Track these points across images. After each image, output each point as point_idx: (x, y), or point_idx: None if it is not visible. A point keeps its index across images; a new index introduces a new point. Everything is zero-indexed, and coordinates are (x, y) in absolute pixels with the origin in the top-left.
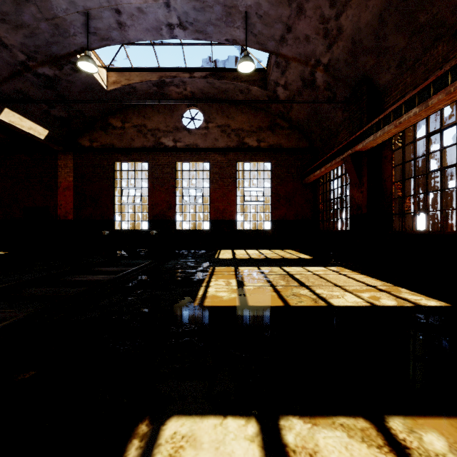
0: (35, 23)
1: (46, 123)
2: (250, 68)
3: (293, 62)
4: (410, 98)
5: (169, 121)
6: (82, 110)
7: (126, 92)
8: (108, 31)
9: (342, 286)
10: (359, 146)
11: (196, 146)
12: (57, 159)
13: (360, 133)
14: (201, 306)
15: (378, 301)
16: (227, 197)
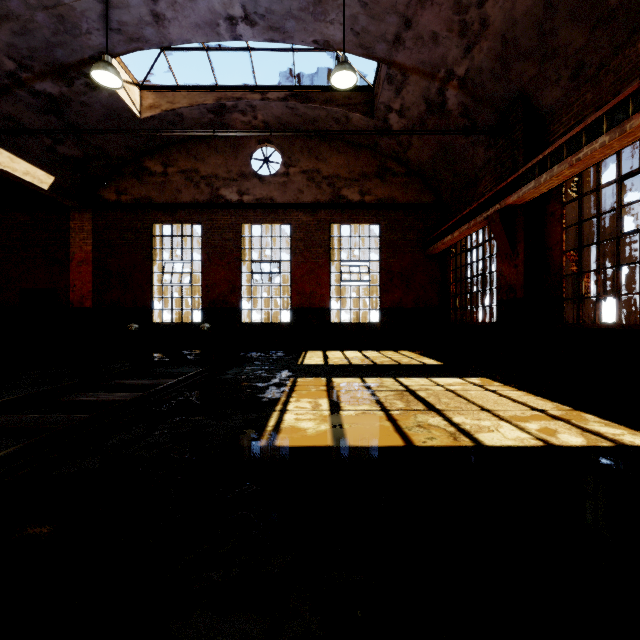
0: (28, 12)
1: (51, 166)
2: (350, 82)
3: (413, 75)
4: (594, 121)
5: (232, 164)
6: (104, 147)
7: (169, 121)
8: (139, 27)
9: (493, 411)
10: (512, 198)
11: (270, 201)
12: (69, 219)
13: (513, 178)
14: (271, 447)
15: (554, 437)
16: (316, 275)
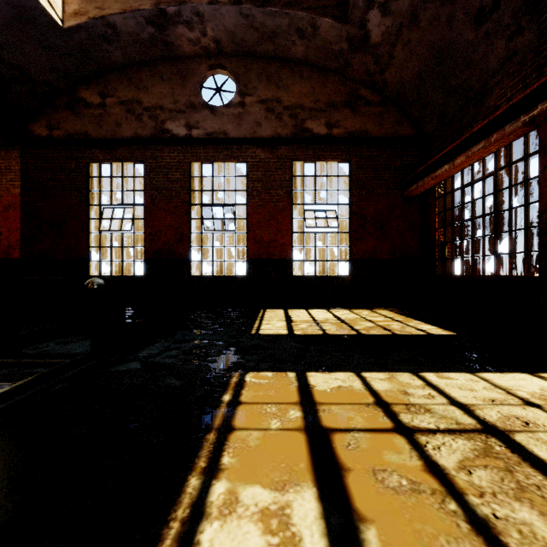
0: None
1: None
2: None
3: None
4: None
5: (179, 93)
6: (24, 67)
7: (101, 35)
8: None
9: None
10: None
11: (223, 135)
12: None
13: None
14: None
15: None
16: (276, 220)
